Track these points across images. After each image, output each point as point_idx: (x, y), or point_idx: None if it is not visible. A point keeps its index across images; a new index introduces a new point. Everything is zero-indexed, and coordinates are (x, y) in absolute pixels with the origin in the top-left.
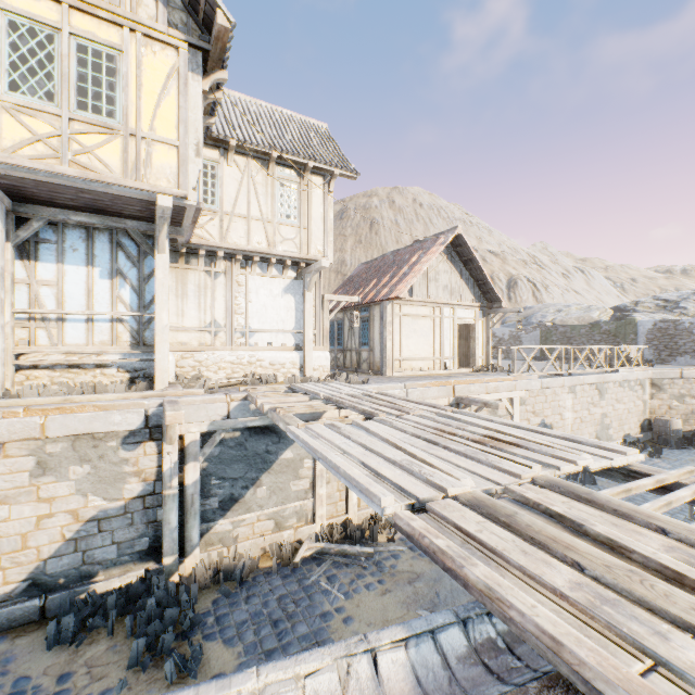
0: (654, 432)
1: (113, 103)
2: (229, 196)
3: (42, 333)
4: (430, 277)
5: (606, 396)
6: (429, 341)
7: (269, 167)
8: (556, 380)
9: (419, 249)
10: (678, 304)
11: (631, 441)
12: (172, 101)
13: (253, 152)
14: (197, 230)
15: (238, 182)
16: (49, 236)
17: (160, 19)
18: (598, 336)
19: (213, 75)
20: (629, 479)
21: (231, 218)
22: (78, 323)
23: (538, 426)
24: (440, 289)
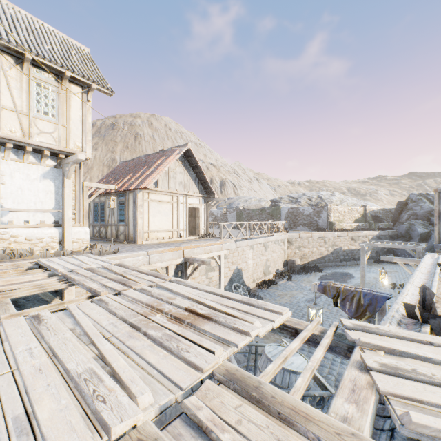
0: (289, 267)
1: None
2: None
3: None
4: (170, 175)
5: (268, 250)
6: (170, 219)
7: (24, 66)
8: (244, 242)
9: (163, 155)
10: (297, 200)
11: (279, 272)
12: None
13: (4, 47)
14: None
15: None
16: None
17: None
18: (265, 215)
19: None
20: (283, 331)
21: None
22: None
23: (234, 270)
24: (177, 184)
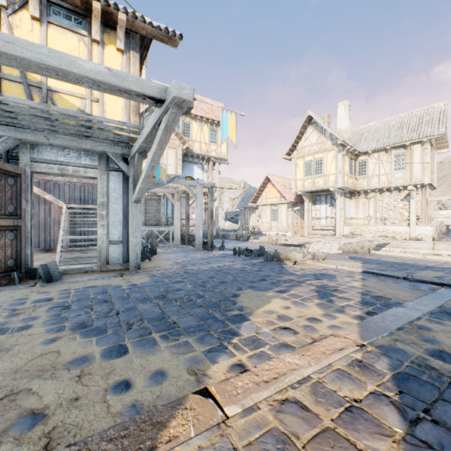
0: None
1: (321, 170)
2: (371, 169)
3: (317, 222)
4: None
5: None
6: None
7: (388, 152)
8: None
9: None
10: None
11: None
12: (333, 163)
13: (380, 150)
14: (358, 185)
15: (374, 163)
16: (318, 198)
17: (330, 145)
18: None
19: (345, 149)
20: None
21: (371, 178)
22: (323, 219)
23: None
24: None
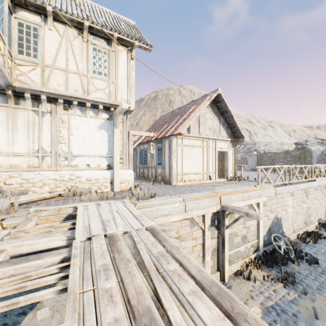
0: None
1: None
2: (50, 52)
3: None
4: (201, 121)
5: (309, 196)
6: (200, 162)
7: (84, 34)
8: (284, 188)
9: (194, 104)
10: None
11: (322, 222)
12: None
13: (70, 21)
14: (20, 76)
15: (58, 43)
16: None
17: None
18: (290, 158)
19: None
20: None
21: (52, 70)
22: None
23: (273, 219)
24: (207, 129)
